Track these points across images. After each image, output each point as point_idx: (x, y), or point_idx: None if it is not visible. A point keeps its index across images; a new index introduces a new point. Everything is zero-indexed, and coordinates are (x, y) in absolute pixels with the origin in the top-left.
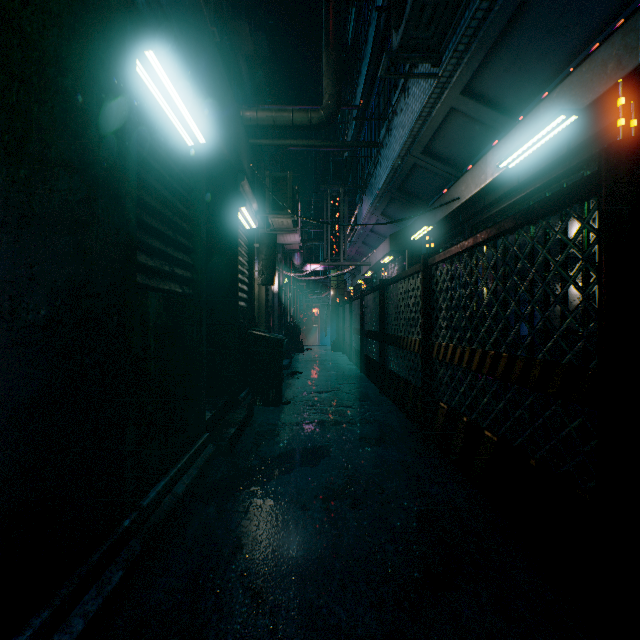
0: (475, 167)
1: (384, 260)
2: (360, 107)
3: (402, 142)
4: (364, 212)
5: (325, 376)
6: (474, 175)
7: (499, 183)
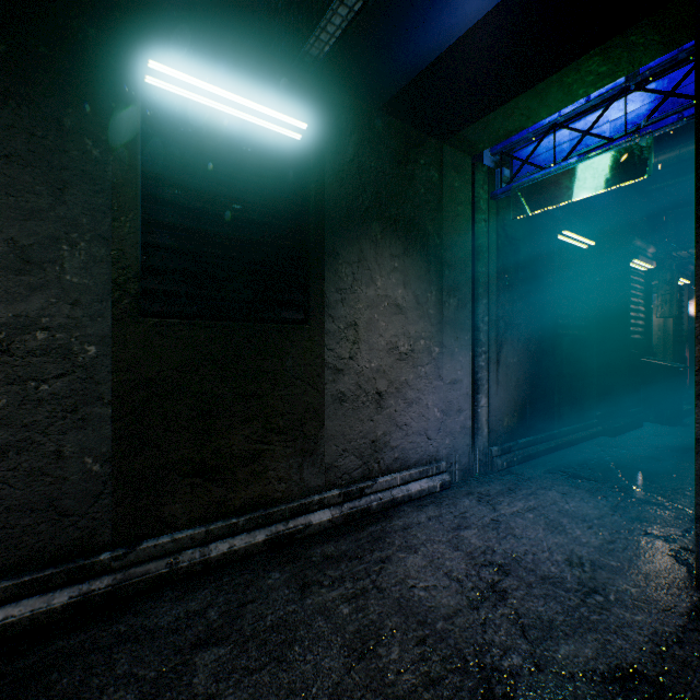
0: None
1: None
2: None
3: None
4: None
5: None
6: None
7: None
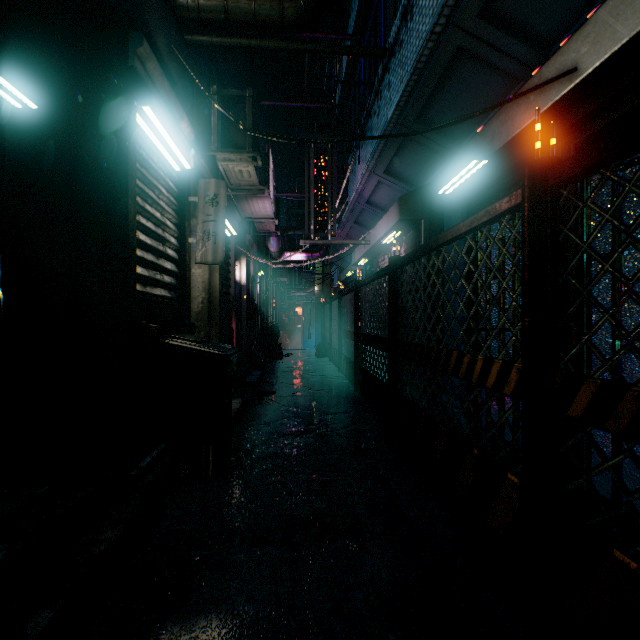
0: None
1: (387, 238)
2: (353, 39)
3: None
4: (359, 174)
5: (306, 398)
6: None
7: None
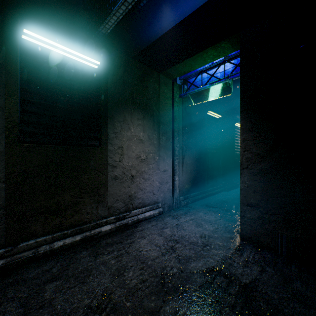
0: None
1: None
2: None
3: None
4: None
5: None
6: None
7: None
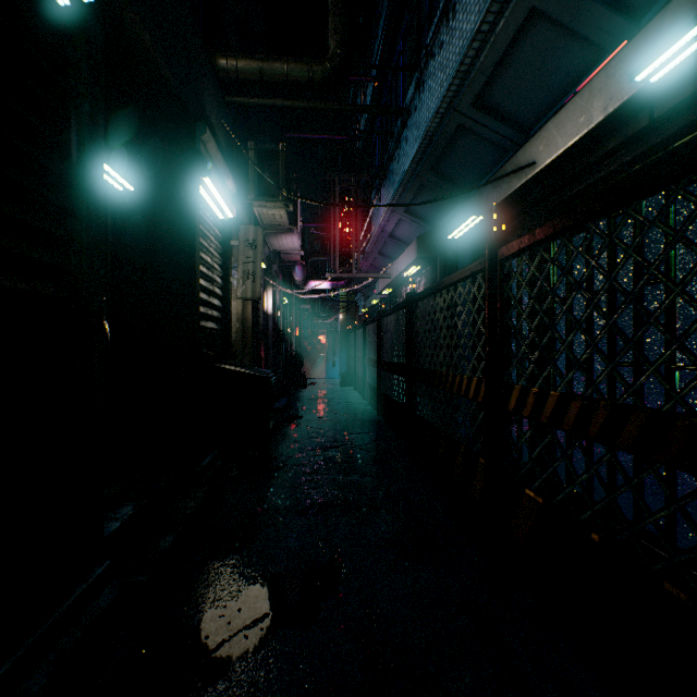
0: (566, 108)
1: (408, 272)
2: (377, 80)
3: (444, 87)
4: (382, 210)
5: (332, 422)
6: (564, 121)
7: (611, 127)
